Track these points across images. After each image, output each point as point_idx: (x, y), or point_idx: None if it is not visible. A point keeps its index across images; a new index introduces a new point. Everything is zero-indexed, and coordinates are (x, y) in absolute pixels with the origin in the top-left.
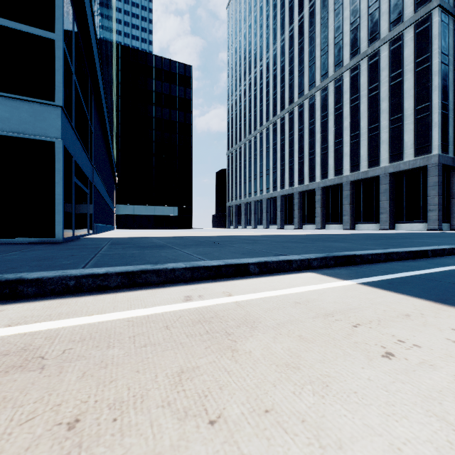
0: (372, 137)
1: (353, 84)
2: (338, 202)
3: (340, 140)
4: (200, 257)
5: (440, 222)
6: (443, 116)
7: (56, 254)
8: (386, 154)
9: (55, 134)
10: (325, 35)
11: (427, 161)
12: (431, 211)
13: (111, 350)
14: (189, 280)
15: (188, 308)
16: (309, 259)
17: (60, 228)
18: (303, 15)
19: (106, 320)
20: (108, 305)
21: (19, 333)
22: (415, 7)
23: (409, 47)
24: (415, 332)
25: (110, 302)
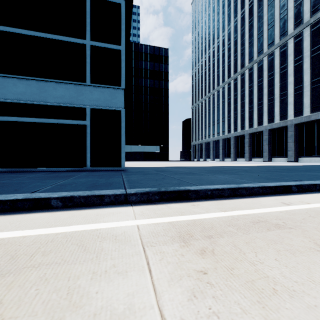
0: (315, 88)
1: (297, 48)
2: (283, 140)
3: (284, 92)
4: (244, 180)
5: None
6: None
7: (150, 177)
8: None
9: (121, 105)
10: (272, 13)
11: None
12: None
13: (307, 224)
14: (260, 194)
15: (300, 209)
16: None
17: (124, 161)
18: (252, 1)
19: (268, 211)
20: (247, 205)
21: (238, 214)
22: None
23: None
24: None
25: (244, 203)
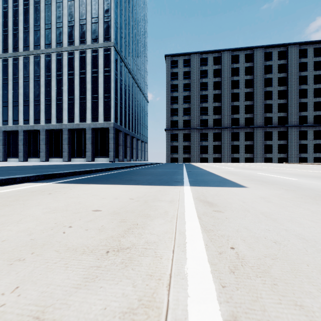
0: (82, 103)
1: (70, 63)
2: (60, 142)
3: (61, 98)
4: None
5: (114, 157)
6: (116, 103)
7: None
8: (90, 116)
9: None
10: (49, 15)
11: (109, 125)
12: (111, 152)
13: None
14: None
15: None
16: (28, 177)
17: None
18: None
19: None
20: None
21: None
22: (104, 39)
23: (101, 59)
24: (62, 189)
25: None
